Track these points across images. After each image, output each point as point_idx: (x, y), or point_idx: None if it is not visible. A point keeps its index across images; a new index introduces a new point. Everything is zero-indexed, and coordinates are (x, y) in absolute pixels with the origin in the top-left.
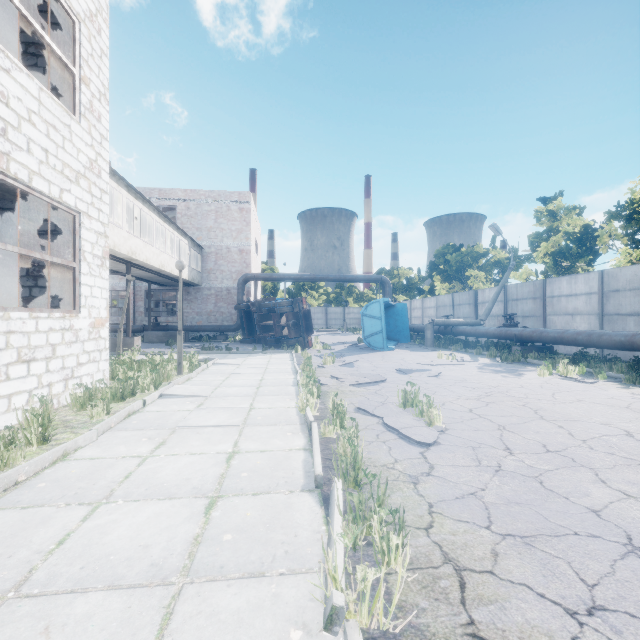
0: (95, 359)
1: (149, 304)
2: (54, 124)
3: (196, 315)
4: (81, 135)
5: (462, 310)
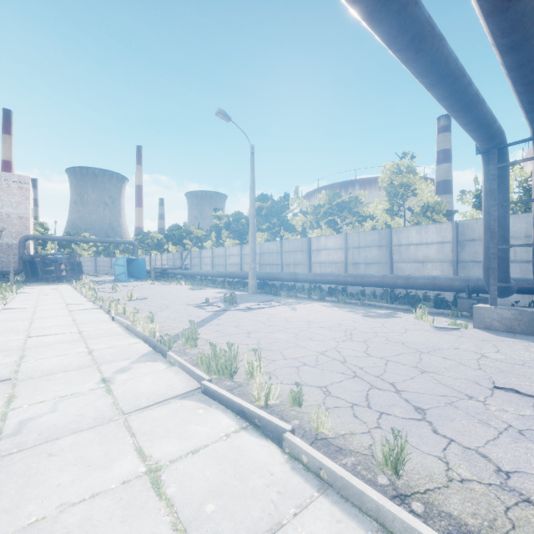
0: None
1: None
2: None
3: None
4: None
5: (177, 262)
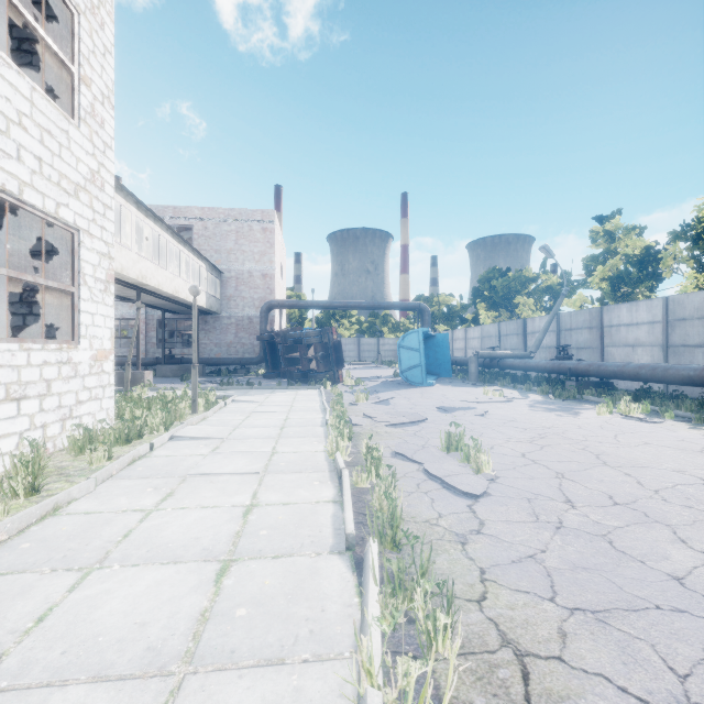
0: (97, 396)
1: (162, 334)
2: (49, 129)
3: (214, 347)
4: (81, 142)
5: (509, 341)
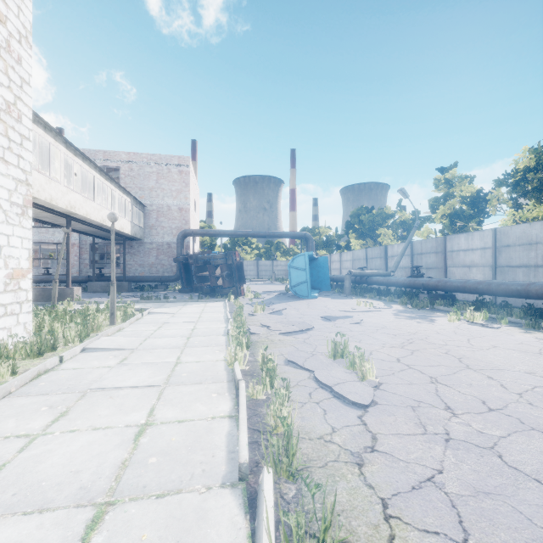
0: (13, 312)
1: (93, 256)
2: None
3: (139, 267)
4: None
5: (374, 263)
